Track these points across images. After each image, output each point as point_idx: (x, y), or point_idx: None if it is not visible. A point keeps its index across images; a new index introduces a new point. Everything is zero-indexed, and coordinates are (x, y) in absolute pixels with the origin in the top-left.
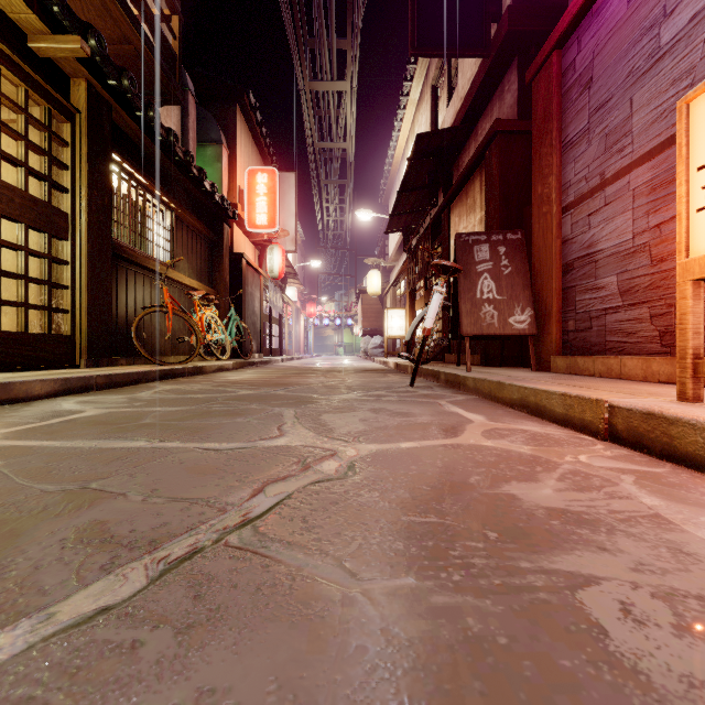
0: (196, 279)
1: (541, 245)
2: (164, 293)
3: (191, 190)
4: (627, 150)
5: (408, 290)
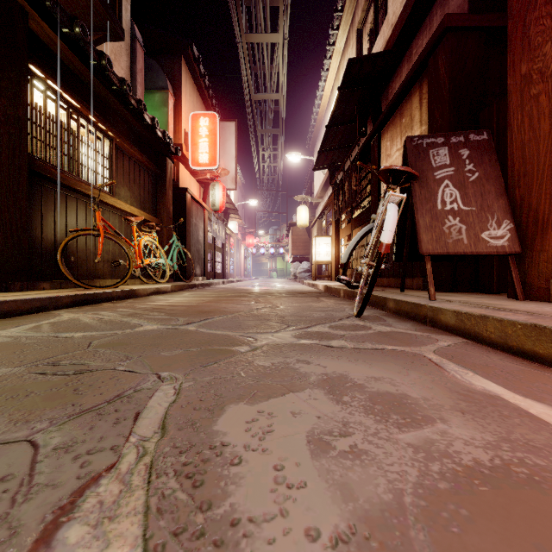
0: (139, 207)
1: (527, 138)
2: (96, 217)
3: (131, 121)
4: None
5: (334, 219)
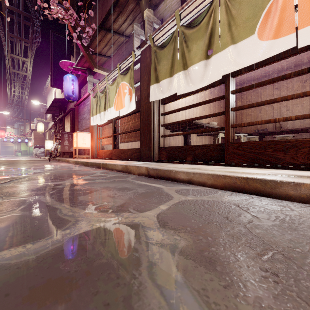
0: None
1: None
2: None
3: None
4: (82, 128)
5: (54, 134)
